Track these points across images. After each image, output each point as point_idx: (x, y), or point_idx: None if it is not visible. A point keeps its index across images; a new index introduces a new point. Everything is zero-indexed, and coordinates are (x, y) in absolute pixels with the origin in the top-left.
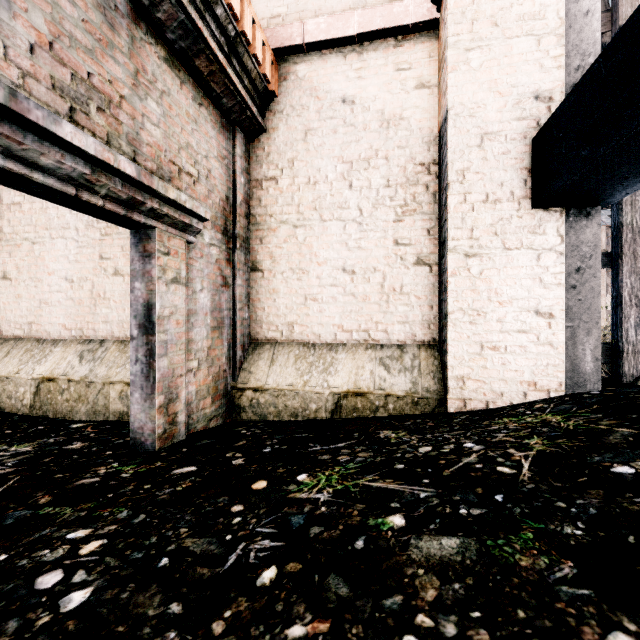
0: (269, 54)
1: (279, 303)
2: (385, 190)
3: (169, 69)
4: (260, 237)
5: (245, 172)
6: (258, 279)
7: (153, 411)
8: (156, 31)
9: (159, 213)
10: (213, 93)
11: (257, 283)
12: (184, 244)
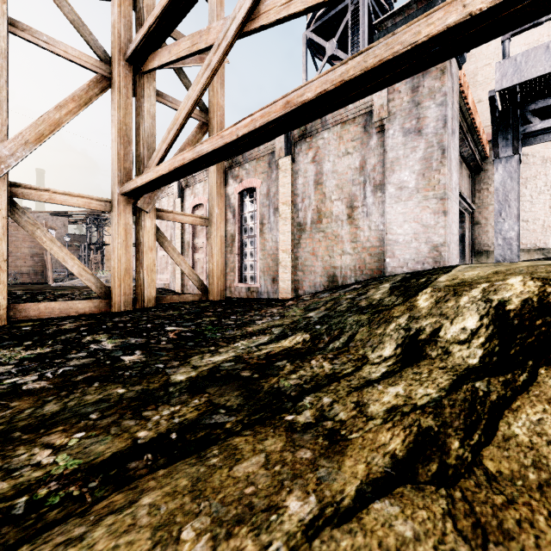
0: (487, 145)
1: (489, 236)
2: (544, 187)
3: (464, 169)
4: (479, 211)
5: (473, 188)
6: (478, 227)
7: (464, 262)
8: (464, 162)
9: (467, 210)
10: (470, 168)
11: (478, 229)
12: (467, 218)
